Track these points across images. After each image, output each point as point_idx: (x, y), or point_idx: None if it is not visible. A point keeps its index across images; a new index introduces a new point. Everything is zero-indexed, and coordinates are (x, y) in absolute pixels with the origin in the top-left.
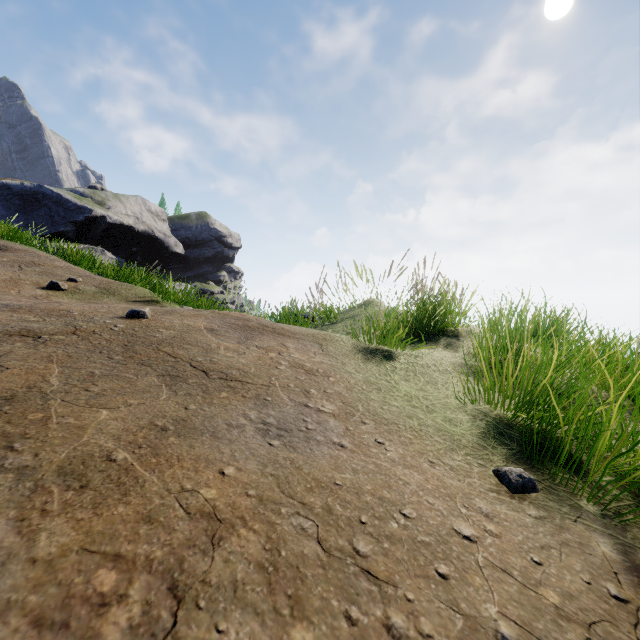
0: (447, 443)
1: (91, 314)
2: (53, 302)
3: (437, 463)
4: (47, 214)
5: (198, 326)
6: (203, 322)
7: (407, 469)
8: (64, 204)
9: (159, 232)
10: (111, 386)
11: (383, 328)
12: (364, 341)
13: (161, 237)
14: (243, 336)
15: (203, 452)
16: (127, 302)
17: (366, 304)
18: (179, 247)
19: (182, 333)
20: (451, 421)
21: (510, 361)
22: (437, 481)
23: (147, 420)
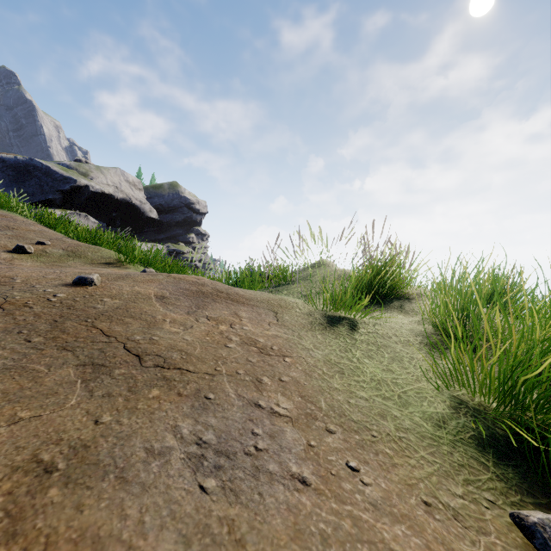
0: (437, 461)
1: (35, 281)
2: (5, 267)
3: (434, 505)
4: (37, 184)
5: (148, 293)
6: (155, 288)
7: (397, 524)
8: (52, 175)
9: (136, 199)
10: (6, 387)
11: (340, 295)
12: (320, 306)
13: (137, 204)
14: (194, 304)
15: (94, 519)
16: (91, 264)
17: (318, 265)
18: (153, 213)
19: (128, 302)
20: (432, 419)
21: (491, 340)
22: (443, 548)
23: (30, 451)
